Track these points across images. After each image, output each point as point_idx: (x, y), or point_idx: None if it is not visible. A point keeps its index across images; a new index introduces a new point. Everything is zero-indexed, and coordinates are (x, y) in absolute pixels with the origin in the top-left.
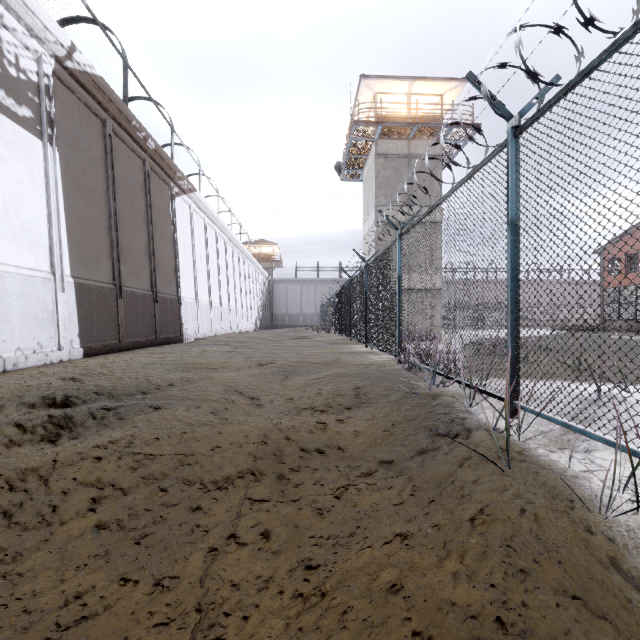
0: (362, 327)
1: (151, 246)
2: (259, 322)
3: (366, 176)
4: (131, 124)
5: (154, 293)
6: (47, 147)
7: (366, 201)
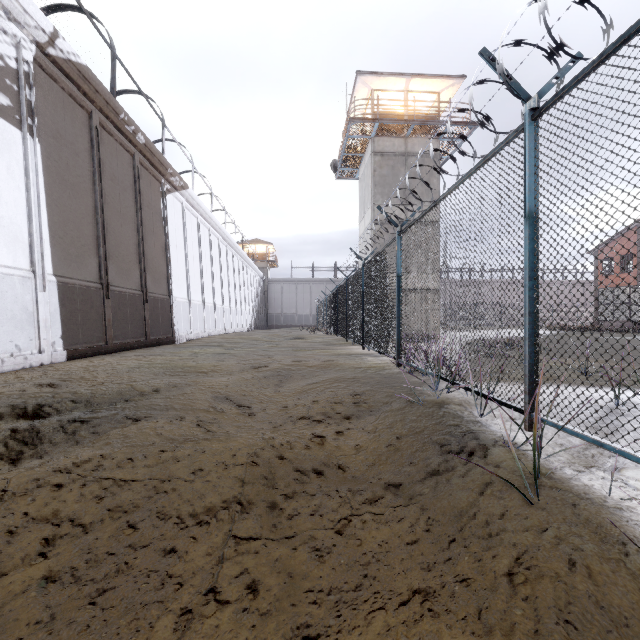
0: (359, 328)
1: (141, 244)
2: (254, 322)
3: (362, 174)
4: (119, 117)
5: (144, 293)
6: (27, 138)
7: (362, 200)
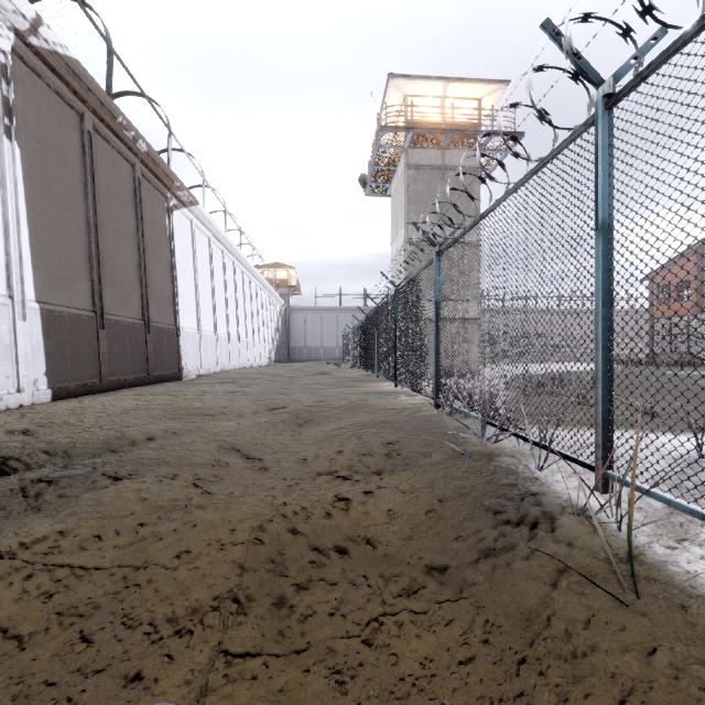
0: (391, 362)
1: (142, 267)
2: (274, 355)
3: (394, 190)
4: (116, 120)
5: (146, 322)
6: (3, 140)
7: (394, 219)
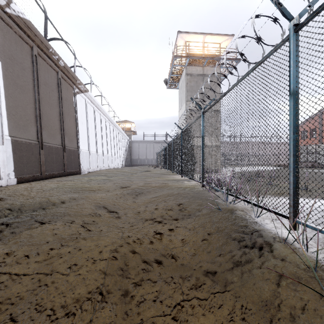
0: (179, 165)
1: (61, 120)
2: (124, 163)
3: (180, 86)
4: (49, 50)
5: (63, 147)
6: None
7: (180, 99)
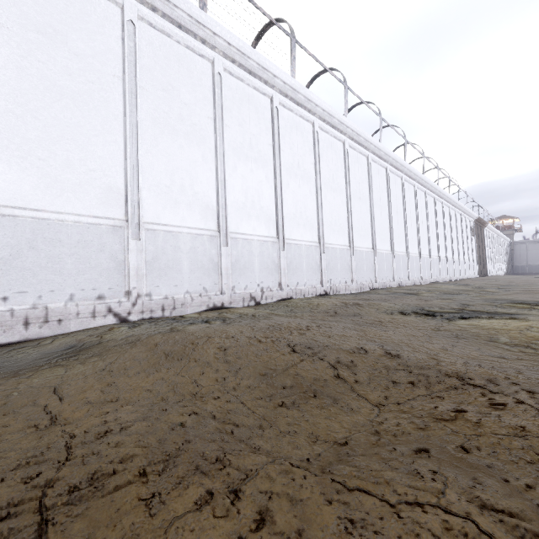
0: None
1: (482, 249)
2: (505, 271)
3: None
4: (480, 220)
5: (483, 262)
6: (475, 238)
7: None
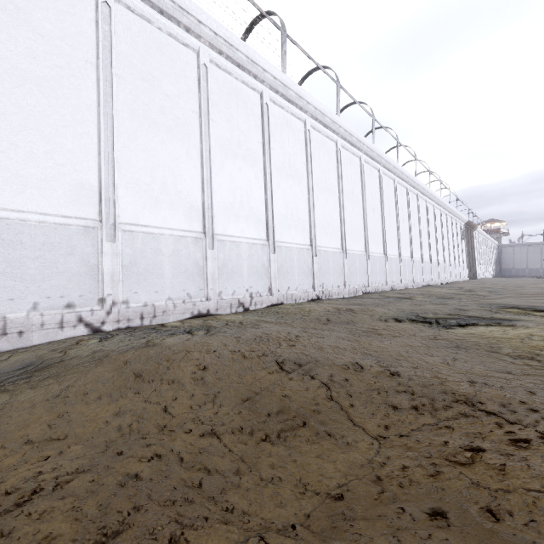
0: None
1: (472, 252)
2: (494, 273)
3: None
4: (470, 224)
5: (473, 265)
6: (465, 241)
7: None
